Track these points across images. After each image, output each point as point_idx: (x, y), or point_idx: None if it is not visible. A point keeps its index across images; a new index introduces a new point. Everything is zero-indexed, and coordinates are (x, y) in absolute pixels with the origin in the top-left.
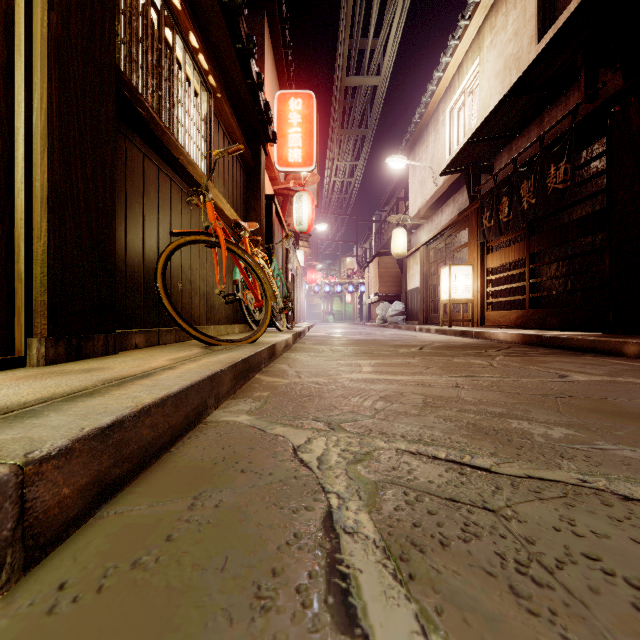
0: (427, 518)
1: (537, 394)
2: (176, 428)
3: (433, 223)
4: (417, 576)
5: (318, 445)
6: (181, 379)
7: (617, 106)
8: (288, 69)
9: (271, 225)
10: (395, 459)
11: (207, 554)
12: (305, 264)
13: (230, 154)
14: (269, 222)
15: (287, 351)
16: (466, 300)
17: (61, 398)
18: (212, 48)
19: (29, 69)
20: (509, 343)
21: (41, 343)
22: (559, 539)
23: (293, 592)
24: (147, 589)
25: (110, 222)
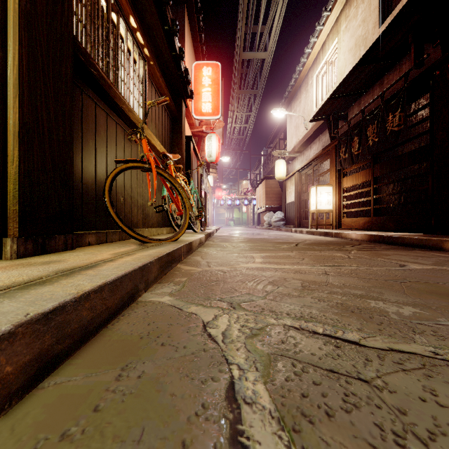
0: (313, 388)
1: (386, 279)
2: (112, 308)
3: (304, 156)
4: (309, 448)
5: (223, 321)
6: (118, 269)
7: (437, 71)
8: (202, 47)
9: (189, 157)
10: (283, 334)
11: (127, 425)
12: (214, 185)
13: (159, 104)
14: (188, 155)
15: (201, 247)
16: (328, 210)
17: (18, 286)
18: (147, 29)
19: (4, 35)
20: (359, 241)
21: (13, 242)
22: (426, 409)
23: None
24: None
25: (68, 152)
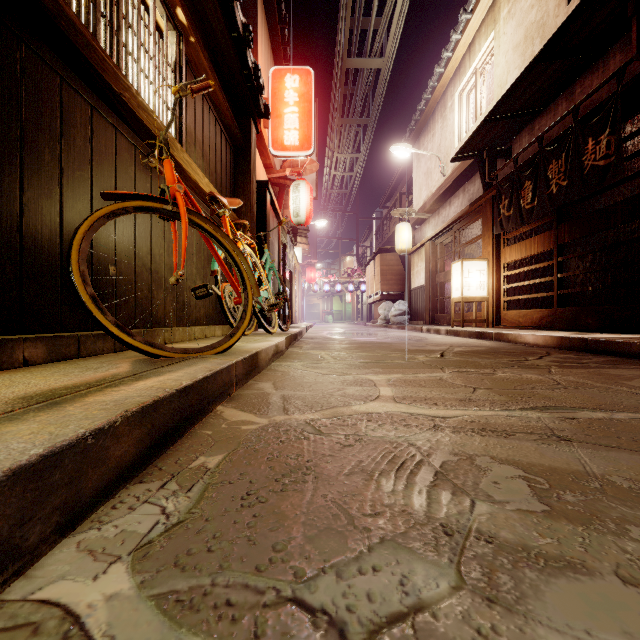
0: None
1: None
2: None
3: (440, 216)
4: None
5: None
6: None
7: None
8: (284, 48)
9: (265, 214)
10: None
11: None
12: (304, 262)
13: (195, 92)
14: (262, 211)
15: (277, 359)
16: (480, 298)
17: None
18: None
19: None
20: (541, 347)
21: None
22: None
23: None
24: None
25: None
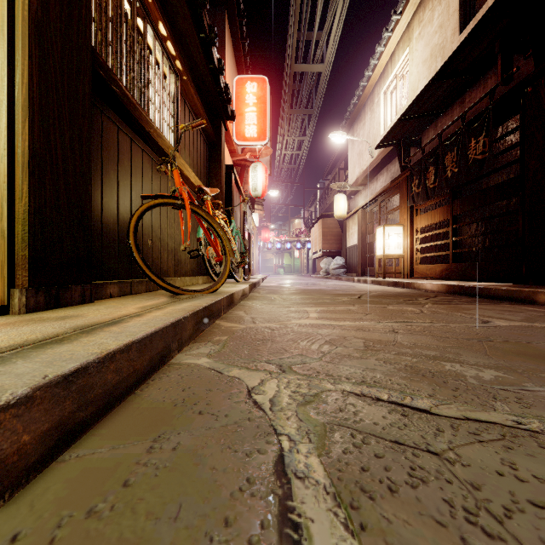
0: (374, 462)
1: (465, 338)
2: (141, 371)
3: (369, 189)
4: (368, 526)
5: (270, 387)
6: (146, 326)
7: (529, 87)
8: (245, 57)
9: (230, 191)
10: (341, 401)
11: (162, 501)
12: (260, 225)
13: (194, 128)
14: (229, 188)
15: (244, 299)
16: (398, 255)
17: (31, 345)
18: (179, 37)
19: (11, 47)
20: (435, 292)
21: (22, 293)
22: (503, 484)
23: (245, 544)
24: (99, 541)
25: (86, 186)
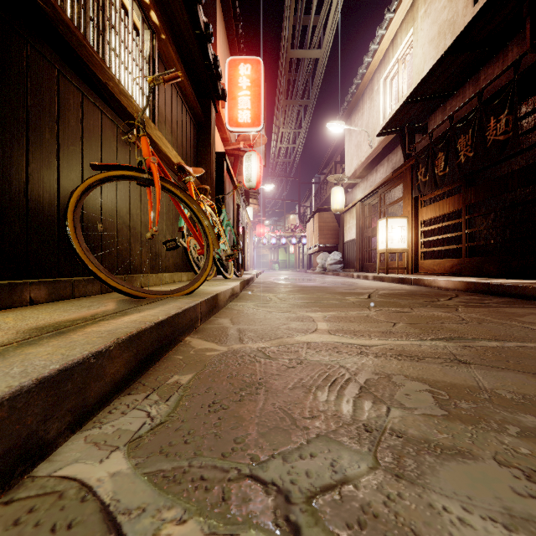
0: None
1: None
2: None
3: (368, 182)
4: None
5: None
6: None
7: None
8: (238, 41)
9: (222, 180)
10: None
11: None
12: (254, 220)
13: (166, 81)
14: (220, 177)
15: (233, 300)
16: (402, 249)
17: None
18: None
19: None
20: (451, 290)
21: None
22: None
23: None
24: None
25: None
